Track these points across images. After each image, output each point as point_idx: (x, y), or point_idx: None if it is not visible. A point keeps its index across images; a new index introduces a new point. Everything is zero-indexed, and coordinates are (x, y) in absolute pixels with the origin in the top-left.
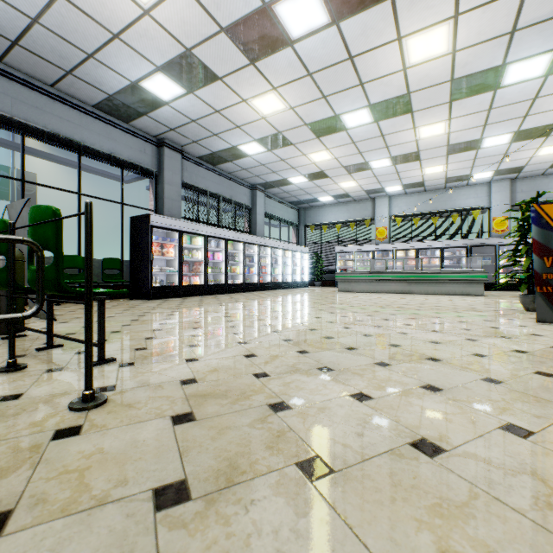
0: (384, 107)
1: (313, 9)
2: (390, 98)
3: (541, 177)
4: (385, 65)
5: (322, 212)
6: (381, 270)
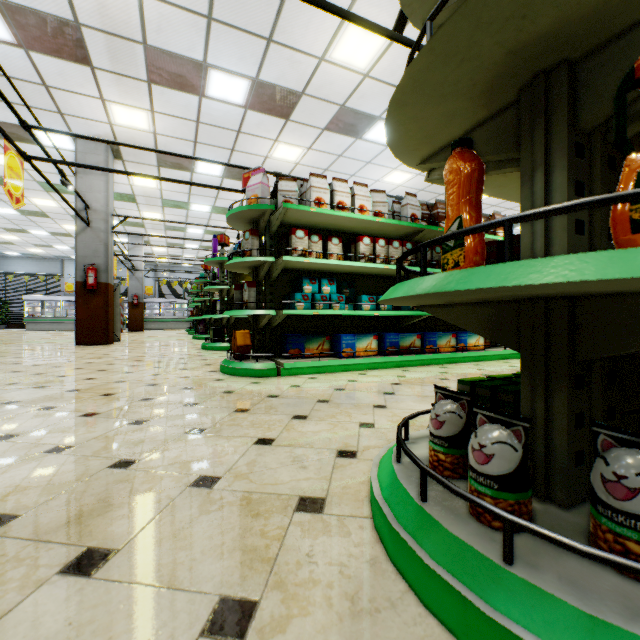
0: (57, 233)
1: (12, 211)
2: (60, 232)
3: (170, 267)
4: (54, 226)
5: (8, 262)
6: (64, 316)
